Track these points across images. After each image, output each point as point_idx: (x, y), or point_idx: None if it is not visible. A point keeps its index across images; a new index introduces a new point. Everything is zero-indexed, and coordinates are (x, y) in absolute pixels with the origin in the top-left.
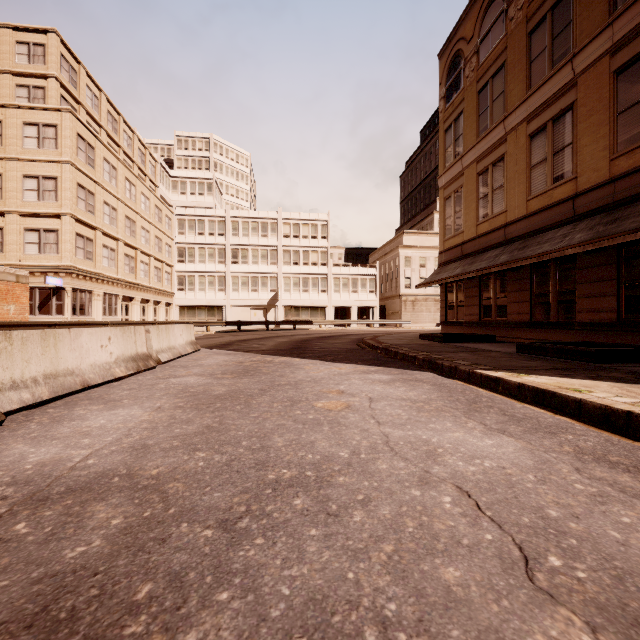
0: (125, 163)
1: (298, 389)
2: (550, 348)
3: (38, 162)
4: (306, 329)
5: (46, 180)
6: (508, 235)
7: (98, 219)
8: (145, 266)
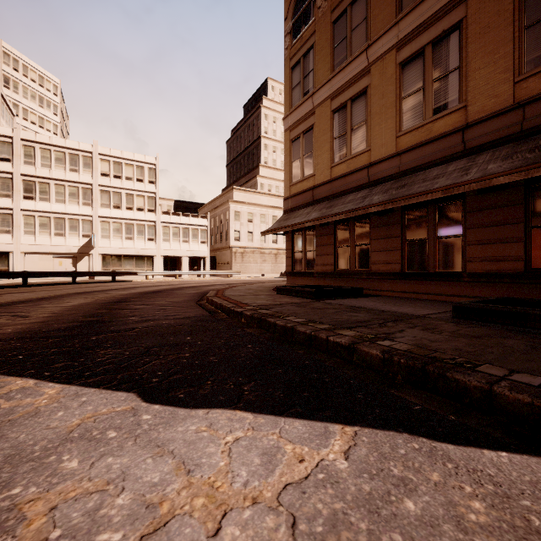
0: None
1: None
2: (534, 315)
3: None
4: (129, 281)
5: None
6: (373, 176)
7: None
8: None
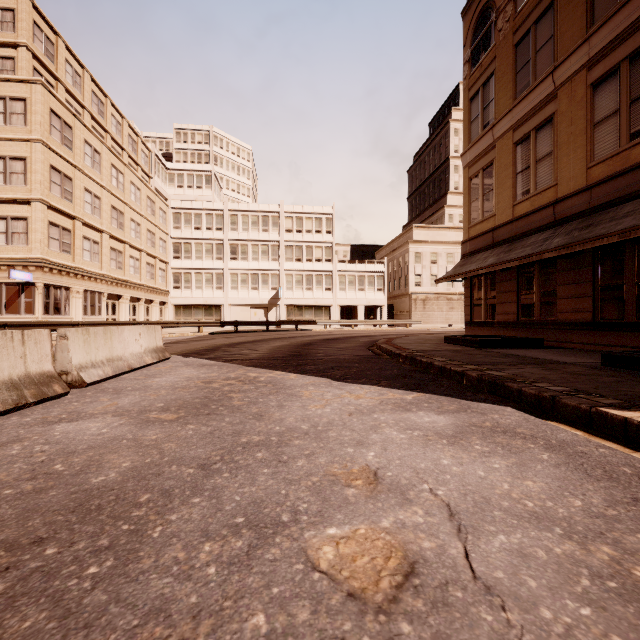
0: (111, 148)
1: (280, 464)
2: None
3: (4, 141)
4: (309, 330)
5: (14, 161)
6: (559, 214)
7: (77, 207)
8: (135, 262)
